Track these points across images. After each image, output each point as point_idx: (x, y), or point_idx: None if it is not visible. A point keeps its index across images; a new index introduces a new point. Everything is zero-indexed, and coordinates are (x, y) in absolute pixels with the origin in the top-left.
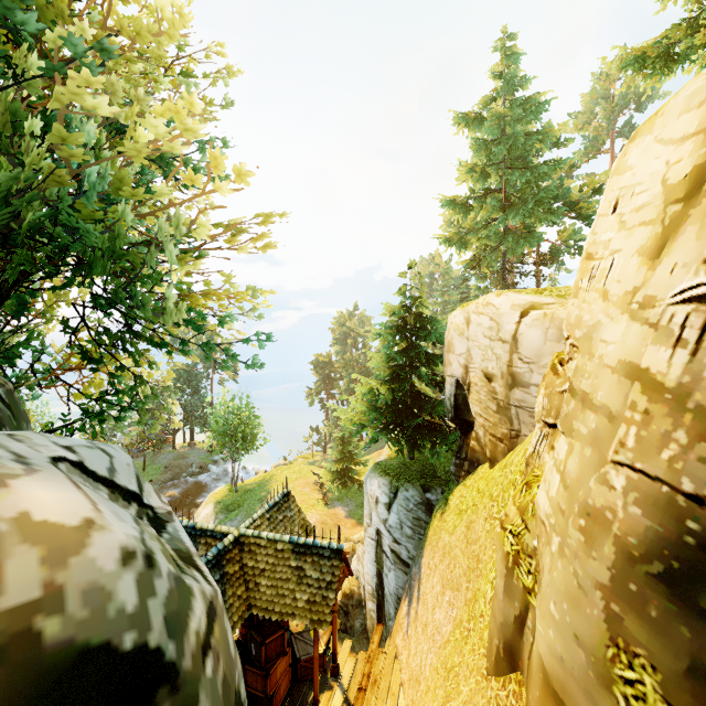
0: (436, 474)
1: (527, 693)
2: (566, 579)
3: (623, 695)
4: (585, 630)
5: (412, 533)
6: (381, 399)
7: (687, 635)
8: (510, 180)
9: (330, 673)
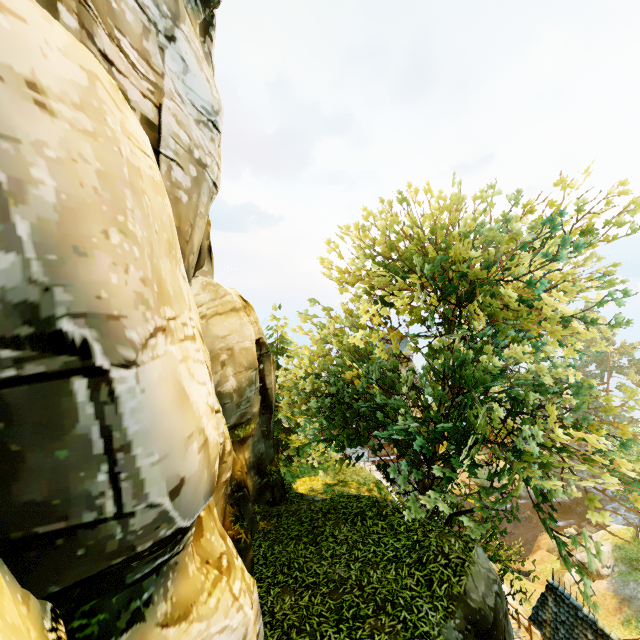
0: None
1: None
2: None
3: None
4: None
5: None
6: None
7: None
8: None
9: None
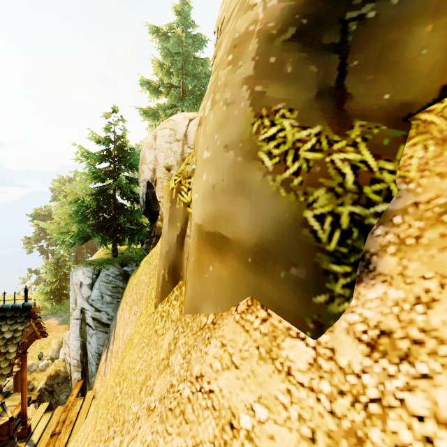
0: (133, 260)
1: (186, 279)
2: (217, 117)
3: (267, 152)
4: (233, 131)
5: (111, 299)
6: (86, 204)
7: (315, 71)
8: (185, 82)
9: (17, 437)
